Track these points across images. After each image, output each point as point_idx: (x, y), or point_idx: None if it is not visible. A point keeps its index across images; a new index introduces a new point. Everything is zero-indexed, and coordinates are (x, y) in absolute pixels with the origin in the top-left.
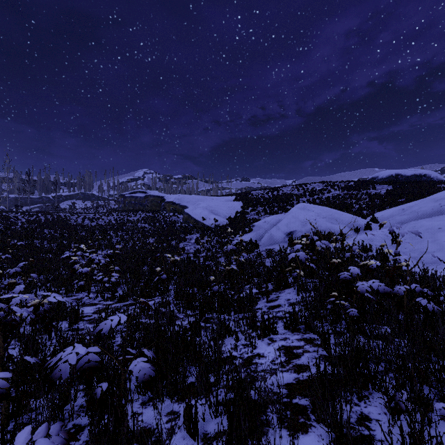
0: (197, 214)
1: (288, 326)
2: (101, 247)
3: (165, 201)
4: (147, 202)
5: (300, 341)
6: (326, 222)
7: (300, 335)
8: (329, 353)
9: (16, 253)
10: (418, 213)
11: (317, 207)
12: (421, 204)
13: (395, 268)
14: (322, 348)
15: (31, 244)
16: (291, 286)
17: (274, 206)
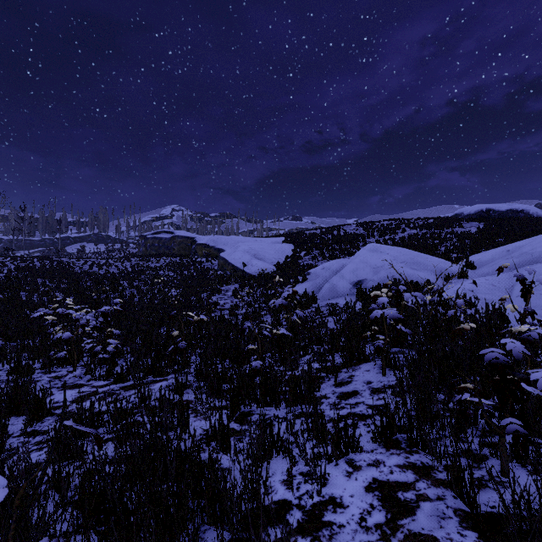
0: (236, 259)
1: (378, 436)
2: (108, 302)
3: (196, 243)
4: (173, 245)
5: (404, 469)
6: (406, 267)
7: (401, 456)
8: (472, 508)
9: None
10: (532, 256)
11: (393, 249)
12: (535, 244)
13: None
14: (452, 492)
15: (15, 297)
16: (370, 359)
17: (334, 249)
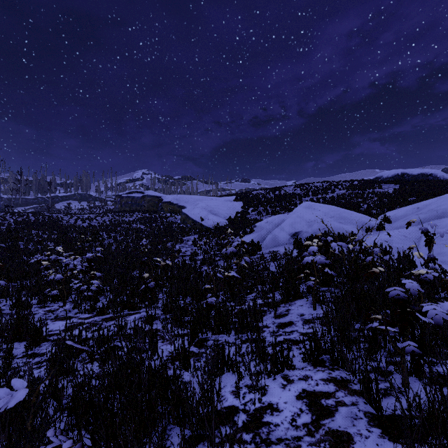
0: (196, 214)
1: (307, 357)
2: (90, 250)
3: (162, 201)
4: (144, 202)
5: (327, 382)
6: (334, 221)
7: (325, 372)
8: (378, 411)
9: None
10: (437, 212)
11: (324, 206)
12: (440, 202)
13: None
14: (363, 399)
15: (14, 246)
16: (303, 296)
17: (276, 206)
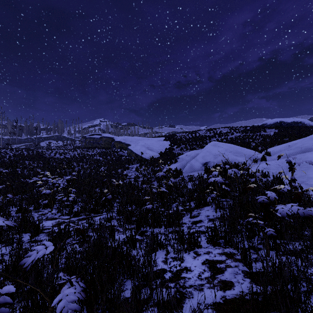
0: (137, 150)
1: (210, 240)
2: (66, 174)
3: (114, 140)
4: (101, 142)
5: (221, 255)
6: (232, 155)
7: (220, 249)
8: (250, 269)
9: (2, 178)
10: (301, 148)
11: (225, 144)
12: (303, 142)
13: (302, 191)
14: (242, 263)
15: (14, 171)
16: (209, 204)
17: (193, 144)
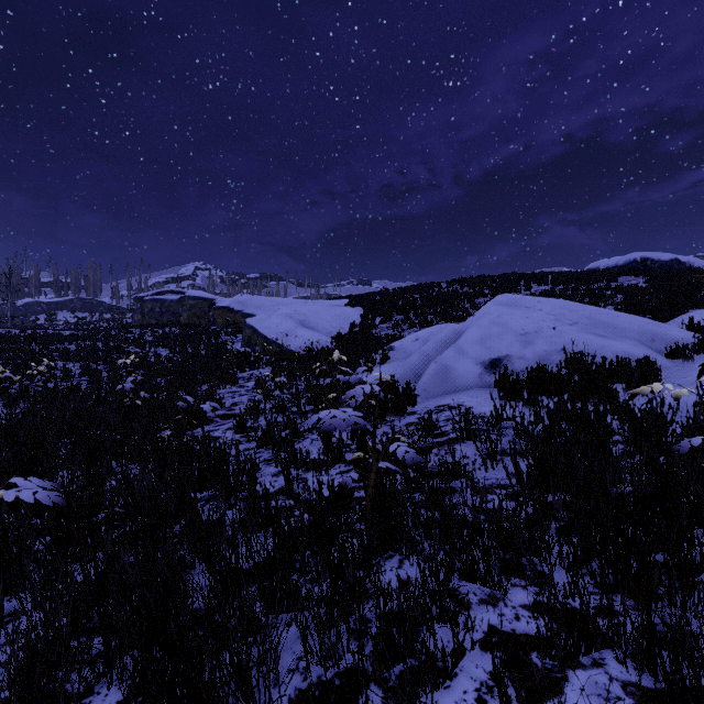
0: (271, 327)
1: None
2: (7, 402)
3: (213, 306)
4: (182, 310)
5: None
6: (585, 333)
7: None
8: None
9: None
10: None
11: (547, 301)
12: None
13: None
14: None
15: None
16: None
17: (426, 313)
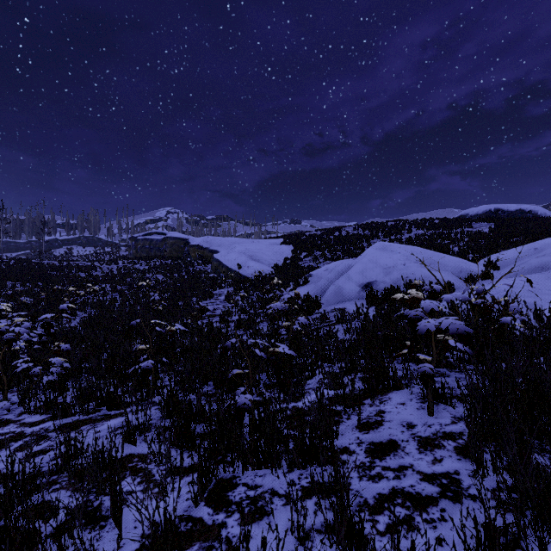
0: (231, 260)
1: None
2: (82, 307)
3: (188, 244)
4: (165, 246)
5: None
6: (421, 268)
7: None
8: None
9: None
10: None
11: (404, 247)
12: None
13: None
14: None
15: None
16: (402, 385)
17: (336, 250)
